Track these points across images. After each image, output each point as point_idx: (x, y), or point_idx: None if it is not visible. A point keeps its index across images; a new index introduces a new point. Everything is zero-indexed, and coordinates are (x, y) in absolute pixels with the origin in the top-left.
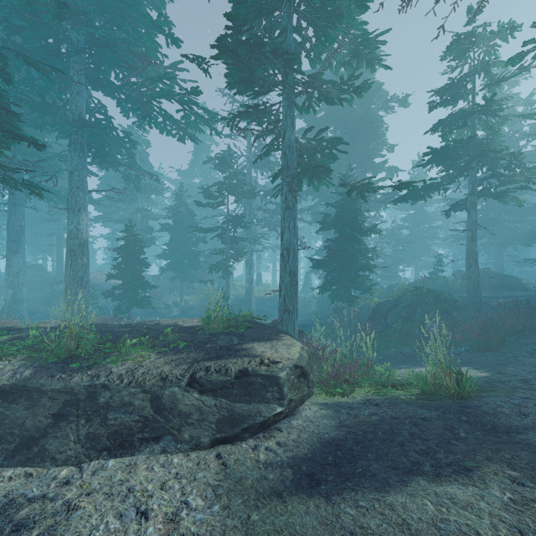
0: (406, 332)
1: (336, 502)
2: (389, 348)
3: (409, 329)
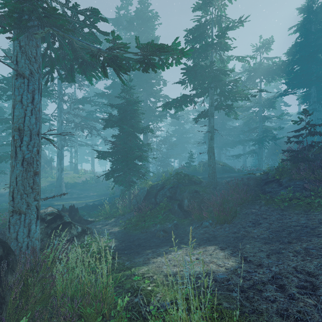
0: (169, 208)
1: None
2: (156, 224)
3: (172, 206)
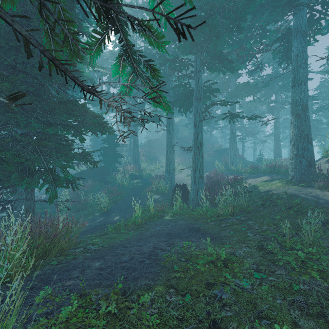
0: None
1: None
2: None
3: None
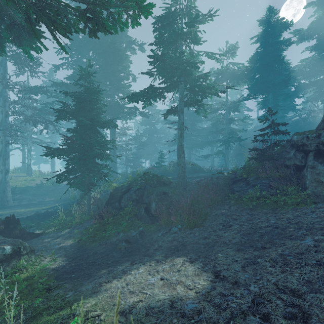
0: (135, 213)
1: None
2: (118, 233)
3: (138, 210)
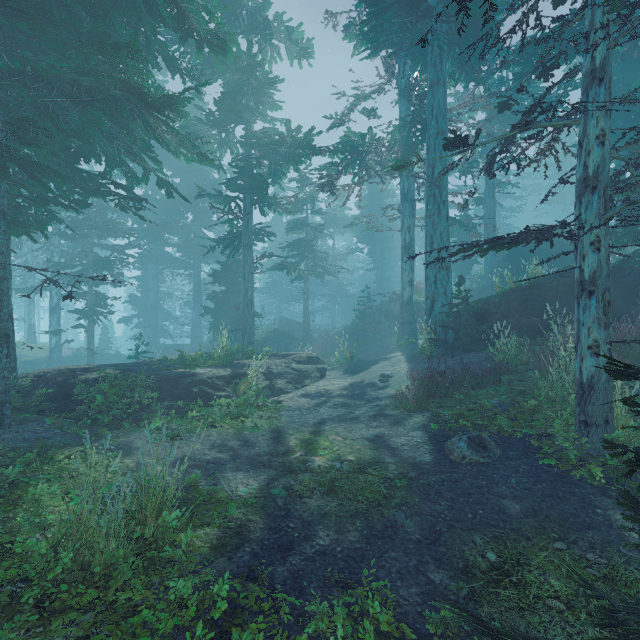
0: None
1: (365, 371)
2: None
3: None
